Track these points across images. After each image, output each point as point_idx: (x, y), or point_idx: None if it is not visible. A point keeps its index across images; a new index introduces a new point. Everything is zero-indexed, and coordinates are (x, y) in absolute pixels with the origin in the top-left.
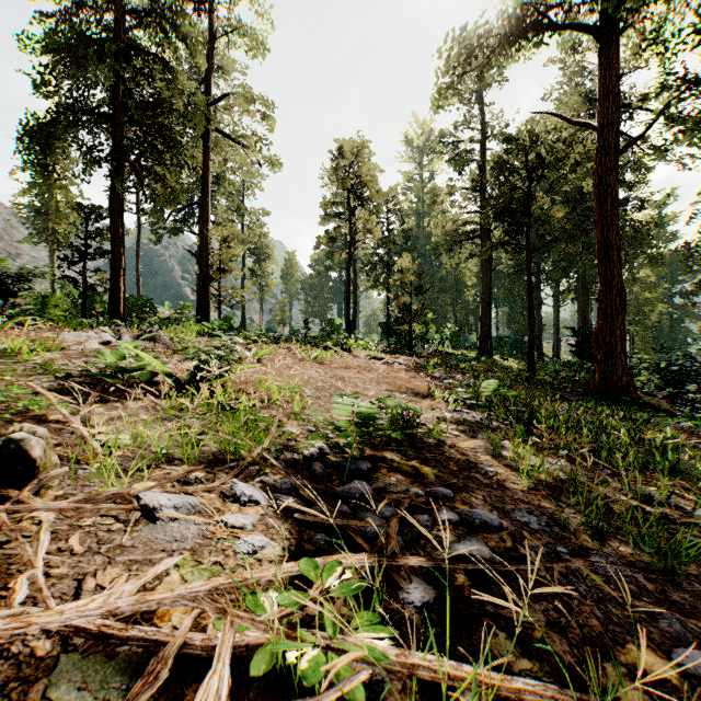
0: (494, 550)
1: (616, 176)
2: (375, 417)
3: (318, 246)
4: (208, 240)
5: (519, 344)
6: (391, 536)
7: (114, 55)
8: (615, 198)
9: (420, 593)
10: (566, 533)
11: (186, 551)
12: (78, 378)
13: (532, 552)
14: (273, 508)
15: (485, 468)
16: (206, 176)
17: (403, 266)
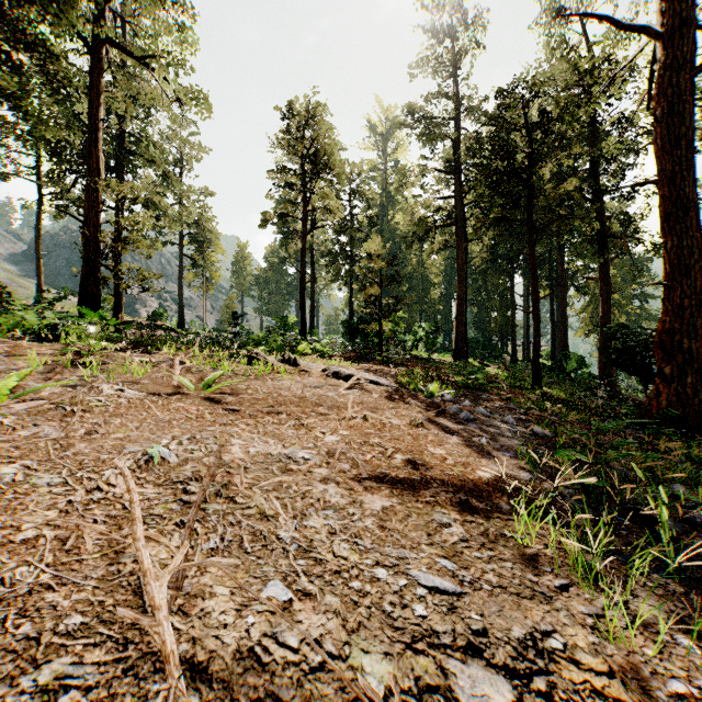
0: None
1: (692, 103)
2: None
3: (263, 223)
4: (98, 199)
5: (490, 346)
6: None
7: None
8: (691, 136)
9: None
10: None
11: None
12: None
13: None
14: None
15: None
16: (95, 108)
17: (371, 250)
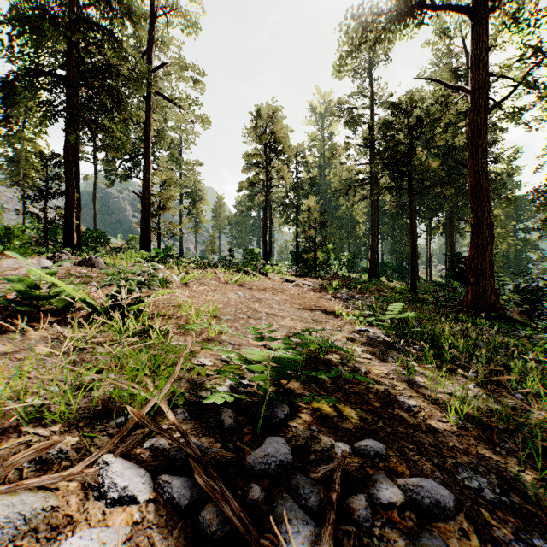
0: None
1: (485, 131)
2: (294, 363)
3: (240, 190)
4: (150, 183)
5: (400, 269)
6: None
7: (68, 26)
8: (484, 149)
9: None
10: (530, 506)
11: None
12: None
13: None
14: (156, 504)
15: (407, 401)
16: (148, 131)
17: (309, 206)
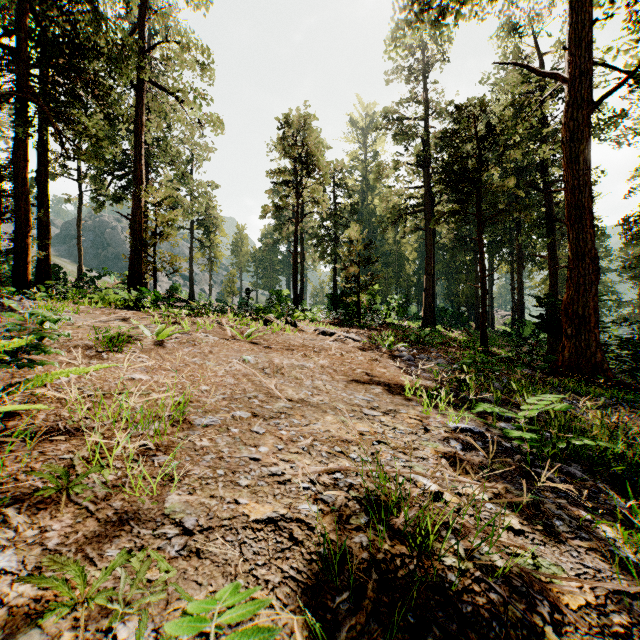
0: None
1: (588, 133)
2: None
3: (264, 215)
4: (142, 202)
5: (457, 315)
6: None
7: None
8: (586, 157)
9: None
10: None
11: None
12: None
13: None
14: None
15: None
16: (139, 133)
17: (351, 236)
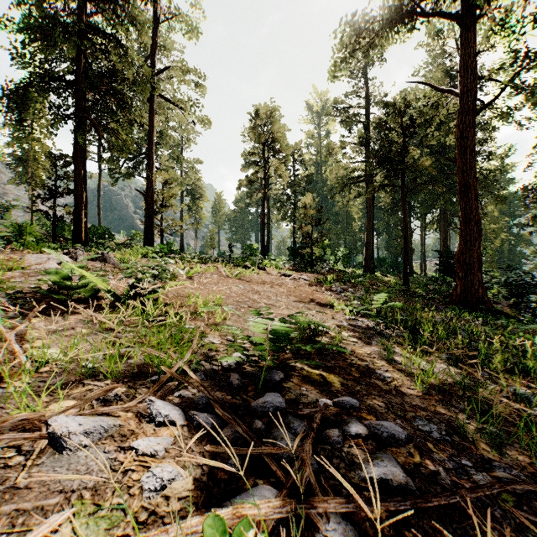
0: (404, 467)
1: (473, 132)
2: (287, 334)
3: (239, 188)
4: (153, 182)
5: (395, 264)
6: (306, 462)
7: (77, 34)
8: (472, 149)
9: (339, 536)
10: (466, 443)
11: (87, 491)
12: (29, 294)
13: (441, 468)
14: (188, 427)
15: (383, 374)
16: (151, 132)
17: (306, 203)
